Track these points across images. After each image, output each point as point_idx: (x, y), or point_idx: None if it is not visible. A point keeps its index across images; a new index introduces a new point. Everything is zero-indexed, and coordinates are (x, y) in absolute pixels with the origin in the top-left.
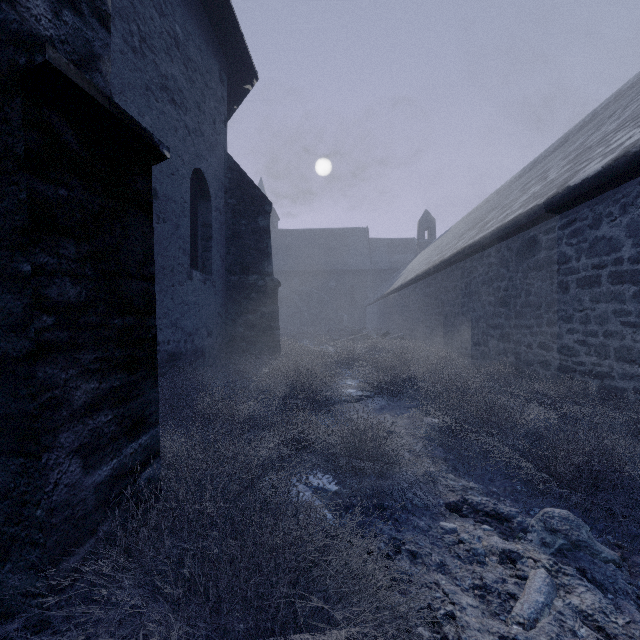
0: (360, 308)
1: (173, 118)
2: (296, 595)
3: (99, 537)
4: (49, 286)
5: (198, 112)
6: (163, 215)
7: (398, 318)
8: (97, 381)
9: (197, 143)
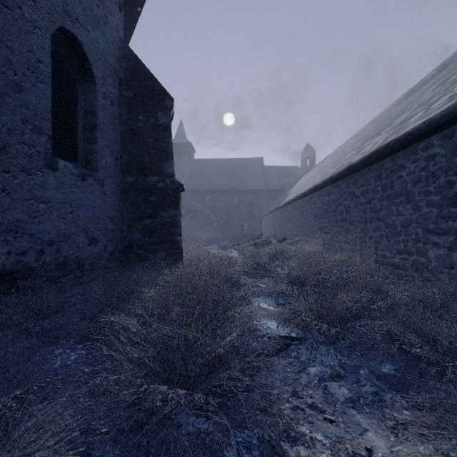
0: (257, 219)
1: None
2: None
3: None
4: None
5: None
6: None
7: (292, 226)
8: None
9: None
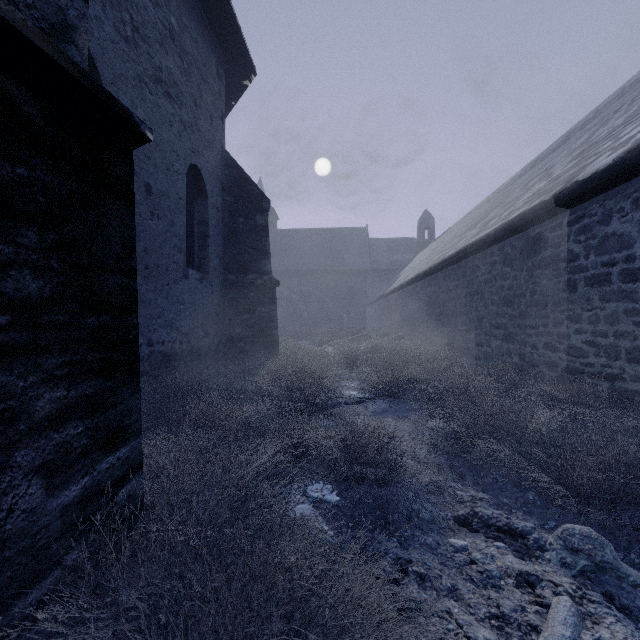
0: (359, 308)
1: (168, 112)
2: (291, 634)
3: (66, 567)
4: (3, 279)
5: (194, 107)
6: (157, 211)
7: (398, 318)
8: (64, 389)
9: (193, 138)
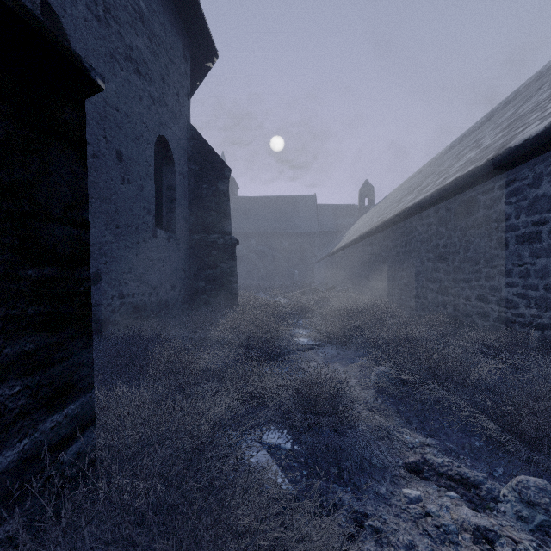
0: (309, 265)
1: (138, 87)
2: None
3: None
4: None
5: (162, 84)
6: (128, 176)
7: (343, 273)
8: None
9: (161, 112)
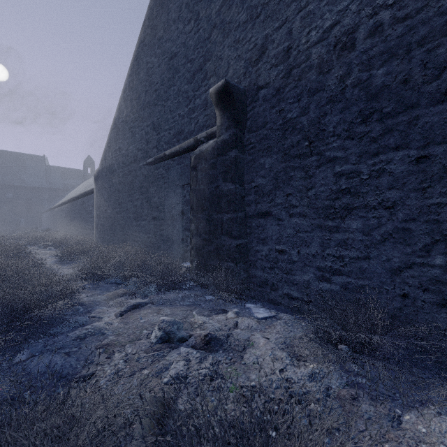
0: (37, 214)
1: None
2: None
3: None
4: None
5: None
6: None
7: (58, 222)
8: None
9: None
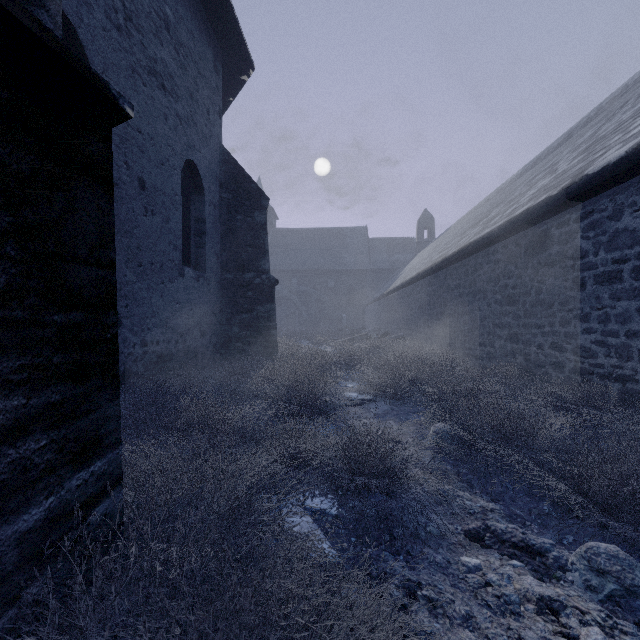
0: (359, 308)
1: (163, 105)
2: None
3: (24, 604)
4: None
5: (190, 100)
6: (151, 207)
7: (398, 318)
8: (23, 396)
9: (189, 133)
